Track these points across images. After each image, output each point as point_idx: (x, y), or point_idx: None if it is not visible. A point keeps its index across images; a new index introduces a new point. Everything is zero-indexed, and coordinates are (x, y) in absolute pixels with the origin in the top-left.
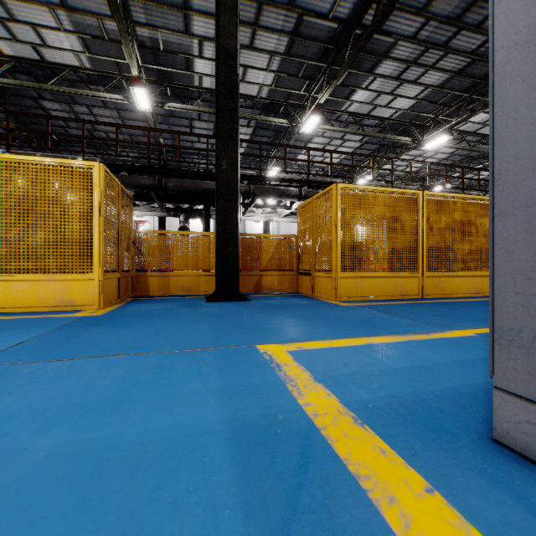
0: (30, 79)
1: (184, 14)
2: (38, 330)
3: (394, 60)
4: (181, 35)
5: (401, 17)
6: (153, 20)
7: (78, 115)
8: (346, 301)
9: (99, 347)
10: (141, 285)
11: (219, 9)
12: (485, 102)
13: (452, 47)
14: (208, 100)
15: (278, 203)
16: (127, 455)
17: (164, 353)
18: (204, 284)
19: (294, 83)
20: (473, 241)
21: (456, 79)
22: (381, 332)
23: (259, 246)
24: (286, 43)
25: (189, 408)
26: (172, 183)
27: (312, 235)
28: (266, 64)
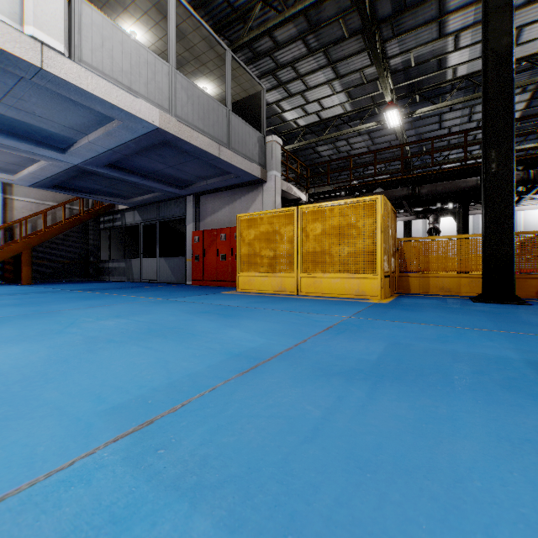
0: (311, 136)
1: (438, 22)
2: (359, 307)
3: None
4: (434, 43)
5: None
6: (406, 46)
7: (338, 149)
8: None
9: (406, 319)
10: (403, 284)
11: (488, 16)
12: None
13: None
14: (463, 87)
15: None
16: (465, 355)
17: (455, 327)
18: (466, 285)
19: None
20: None
21: None
22: None
23: None
24: None
25: (492, 350)
26: (425, 190)
27: None
28: None
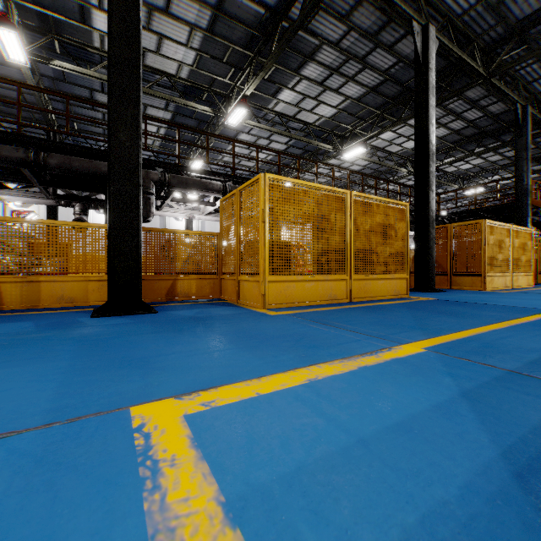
0: None
1: None
2: None
3: (318, 64)
4: None
5: (326, 19)
6: None
7: None
8: (275, 309)
9: None
10: None
11: None
12: (393, 121)
13: (369, 62)
14: None
15: (200, 198)
16: None
17: None
18: (96, 291)
19: (218, 68)
20: (393, 244)
21: (371, 95)
22: (323, 356)
23: (172, 244)
24: (209, 18)
25: None
26: (55, 160)
27: (237, 233)
28: (186, 39)
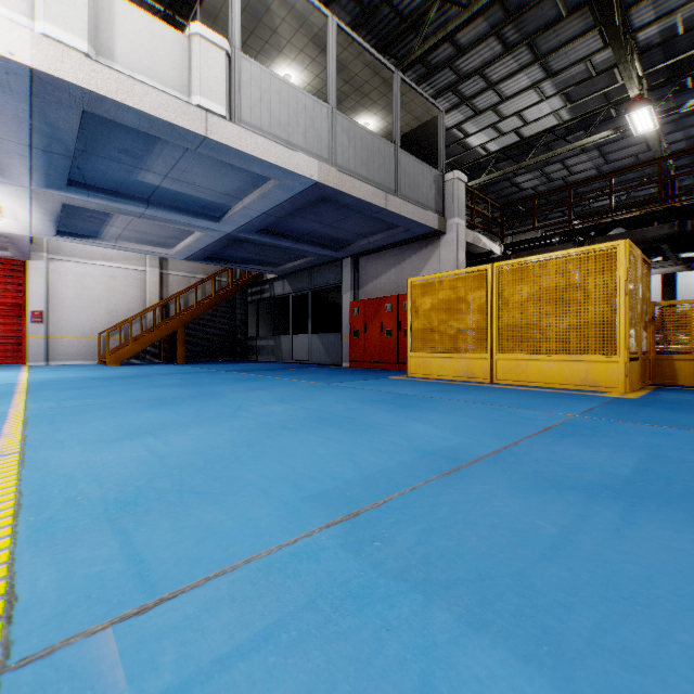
0: (507, 163)
1: None
2: (589, 402)
3: None
4: None
5: None
6: (667, 7)
7: (548, 176)
8: None
9: (672, 422)
10: (663, 370)
11: None
12: None
13: None
14: None
15: None
16: None
17: None
18: None
19: None
20: None
21: None
22: None
23: None
24: None
25: None
26: None
27: None
28: None
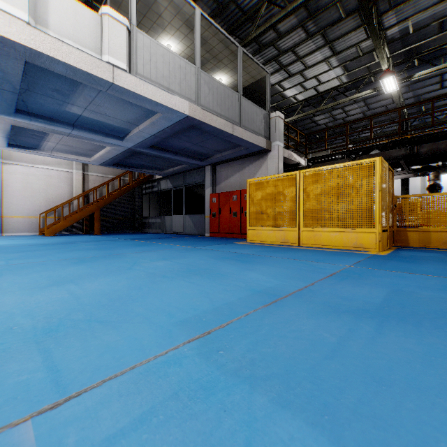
0: (309, 108)
1: None
2: (358, 257)
3: None
4: (434, 7)
5: None
6: (404, 15)
7: (334, 117)
8: None
9: (406, 269)
10: (401, 238)
11: None
12: None
13: None
14: None
15: None
16: None
17: None
18: None
19: None
20: None
21: None
22: None
23: None
24: None
25: None
26: (424, 149)
27: None
28: None
